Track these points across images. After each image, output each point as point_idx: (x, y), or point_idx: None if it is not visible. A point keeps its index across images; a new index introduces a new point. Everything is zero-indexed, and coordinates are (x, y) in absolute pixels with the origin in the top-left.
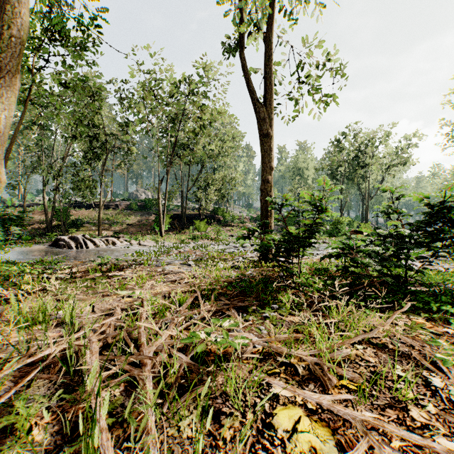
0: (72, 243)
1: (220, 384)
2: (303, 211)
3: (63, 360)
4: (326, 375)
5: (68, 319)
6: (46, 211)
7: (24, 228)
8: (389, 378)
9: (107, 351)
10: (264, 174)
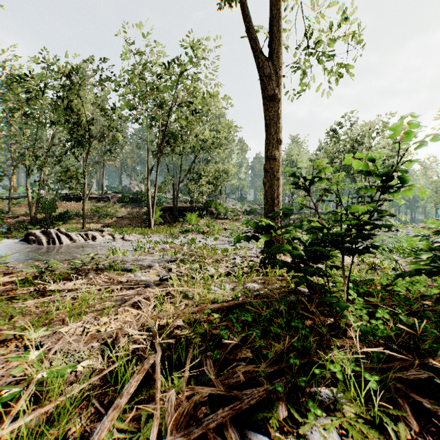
0: (43, 238)
1: None
2: (359, 190)
3: None
4: None
5: None
6: (30, 203)
7: (0, 220)
8: None
9: None
10: (270, 149)
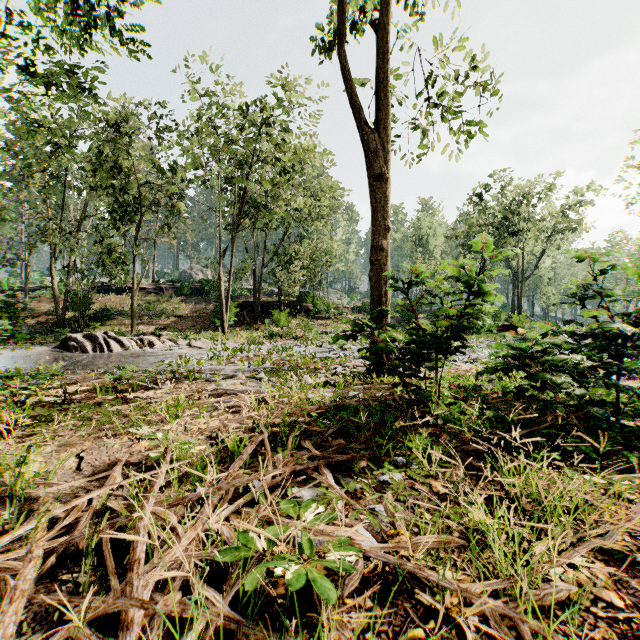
0: (88, 344)
1: None
2: (446, 293)
3: None
4: None
5: (22, 489)
6: (57, 296)
7: (21, 321)
8: None
9: (69, 571)
10: (376, 238)
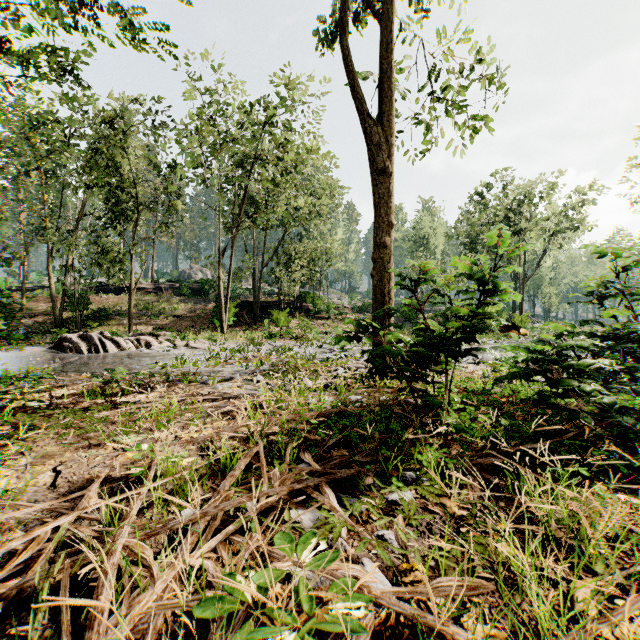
0: (83, 345)
1: None
2: (457, 291)
3: None
4: None
5: None
6: (54, 296)
7: (17, 321)
8: None
9: (21, 621)
10: (379, 235)
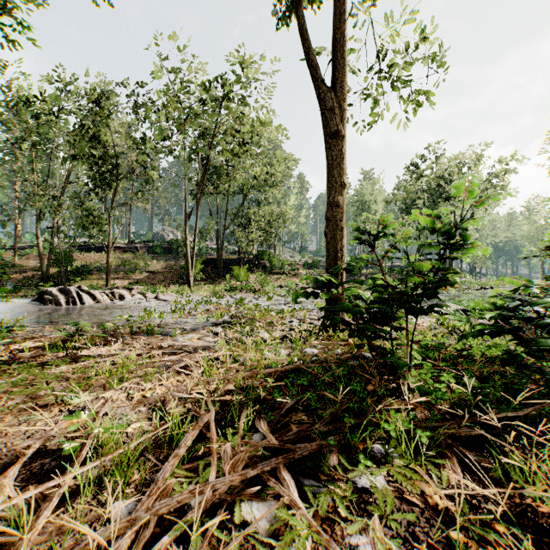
0: (61, 298)
1: None
2: (420, 245)
3: None
4: None
5: None
6: (41, 254)
7: (6, 276)
8: None
9: None
10: (332, 194)
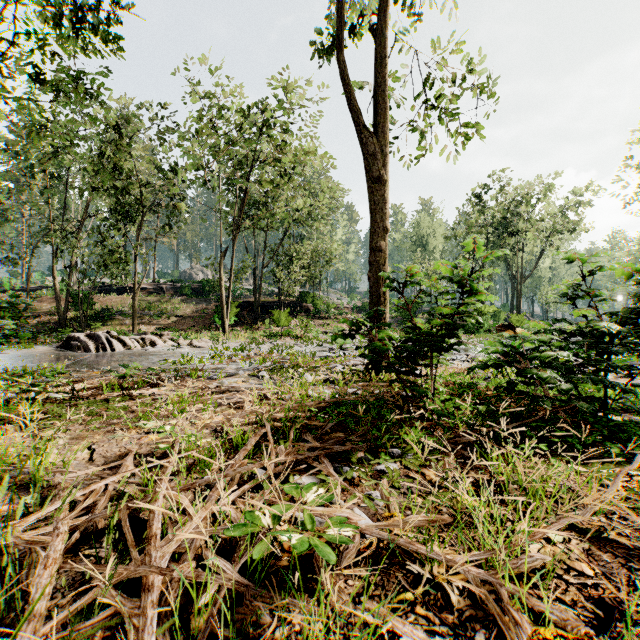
0: (91, 344)
1: (296, 631)
2: (440, 293)
3: (2, 569)
4: (508, 612)
5: (40, 477)
6: (58, 296)
7: (24, 321)
8: (634, 617)
9: (90, 547)
10: (375, 239)
